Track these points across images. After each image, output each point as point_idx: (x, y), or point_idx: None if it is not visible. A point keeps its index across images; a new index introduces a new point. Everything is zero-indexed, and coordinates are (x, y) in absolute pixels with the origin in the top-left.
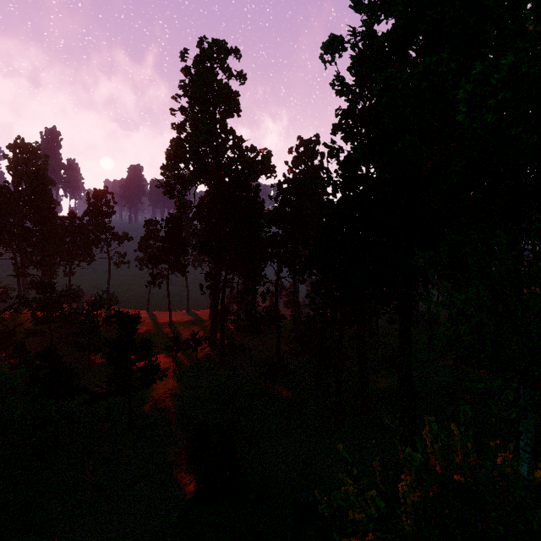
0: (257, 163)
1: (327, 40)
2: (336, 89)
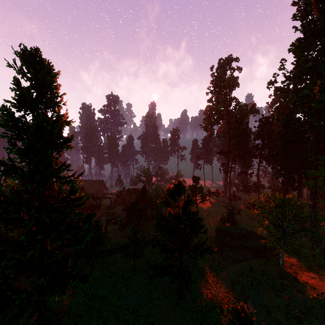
0: (247, 111)
1: (269, 82)
2: (275, 94)
